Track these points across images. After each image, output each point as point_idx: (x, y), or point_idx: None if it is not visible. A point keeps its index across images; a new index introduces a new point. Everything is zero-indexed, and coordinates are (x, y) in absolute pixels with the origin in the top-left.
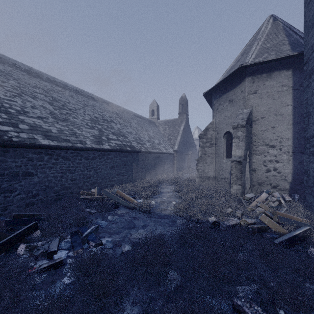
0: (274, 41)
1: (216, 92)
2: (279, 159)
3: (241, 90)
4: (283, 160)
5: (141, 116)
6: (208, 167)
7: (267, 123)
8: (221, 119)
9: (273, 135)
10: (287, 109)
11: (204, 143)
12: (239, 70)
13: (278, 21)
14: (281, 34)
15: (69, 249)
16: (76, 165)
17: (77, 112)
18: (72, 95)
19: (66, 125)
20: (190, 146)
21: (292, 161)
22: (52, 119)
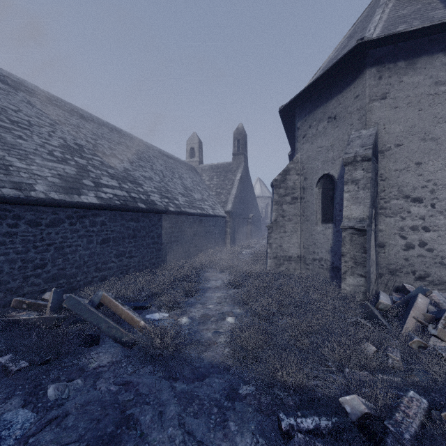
0: (415, 6)
1: (303, 106)
2: (430, 224)
3: (354, 94)
4: (439, 227)
5: (173, 156)
6: (289, 239)
7: (407, 155)
8: (311, 154)
9: (418, 178)
10: (445, 129)
11: (282, 196)
12: (353, 54)
13: None
14: None
15: None
16: (1, 239)
17: (33, 129)
18: (31, 101)
19: None
20: (250, 206)
21: None
22: None
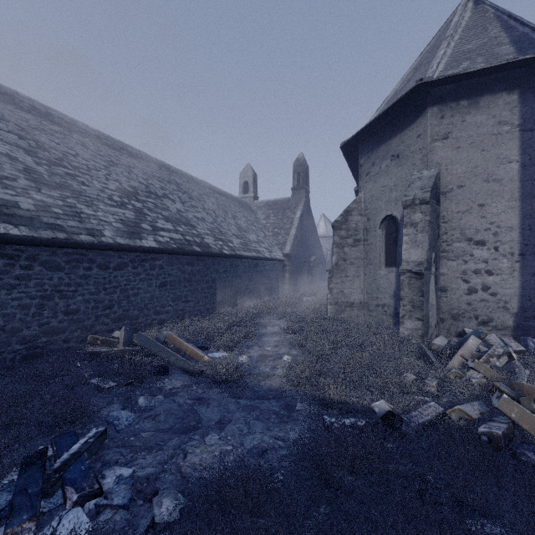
0: (481, 40)
1: (366, 141)
2: (493, 267)
3: (417, 133)
4: (502, 270)
5: (225, 192)
6: (351, 283)
7: (470, 197)
8: (375, 193)
9: (481, 220)
10: (509, 170)
11: (344, 238)
12: (414, 93)
13: (485, 5)
14: (494, 26)
15: (2, 517)
16: (79, 281)
17: (92, 173)
18: (85, 143)
19: (61, 196)
20: (312, 248)
21: (520, 271)
22: (26, 182)
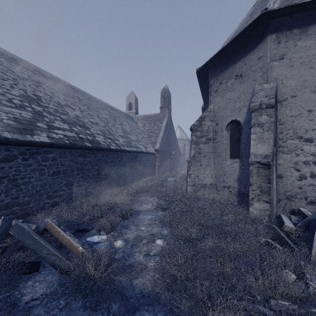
0: None
1: (215, 68)
2: None
3: (257, 56)
4: None
5: (116, 108)
6: (204, 170)
7: (301, 104)
8: (222, 105)
9: (309, 122)
10: None
11: (199, 137)
12: (257, 23)
13: None
14: None
15: None
16: None
17: None
18: None
19: None
20: (172, 146)
21: None
22: None
